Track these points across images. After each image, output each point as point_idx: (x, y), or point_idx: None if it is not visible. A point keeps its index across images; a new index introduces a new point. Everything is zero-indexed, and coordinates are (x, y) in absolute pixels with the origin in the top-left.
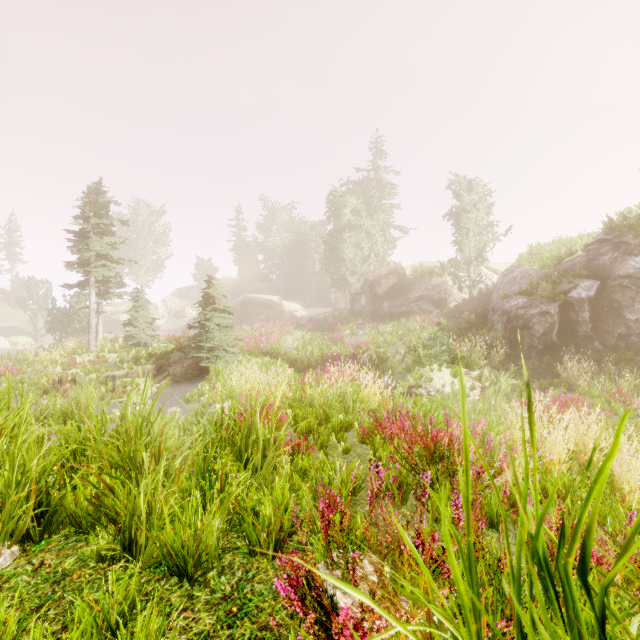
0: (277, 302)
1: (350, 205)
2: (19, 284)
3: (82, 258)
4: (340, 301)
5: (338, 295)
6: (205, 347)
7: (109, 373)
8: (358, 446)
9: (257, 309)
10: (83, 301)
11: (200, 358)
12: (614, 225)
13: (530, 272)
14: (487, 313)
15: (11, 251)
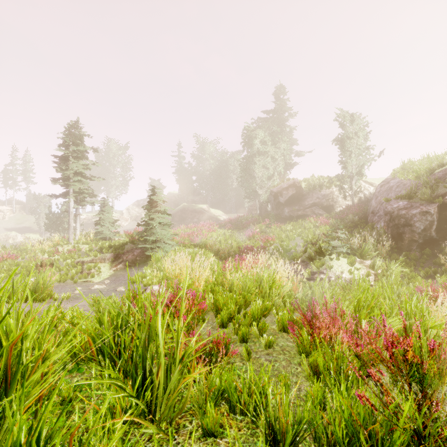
0: (206, 209)
1: (259, 137)
2: (31, 198)
3: (64, 175)
4: (251, 208)
5: (250, 204)
6: (150, 240)
7: (80, 259)
8: (279, 335)
9: (192, 214)
10: None
11: (146, 248)
12: None
13: (404, 182)
14: (367, 215)
15: (26, 175)
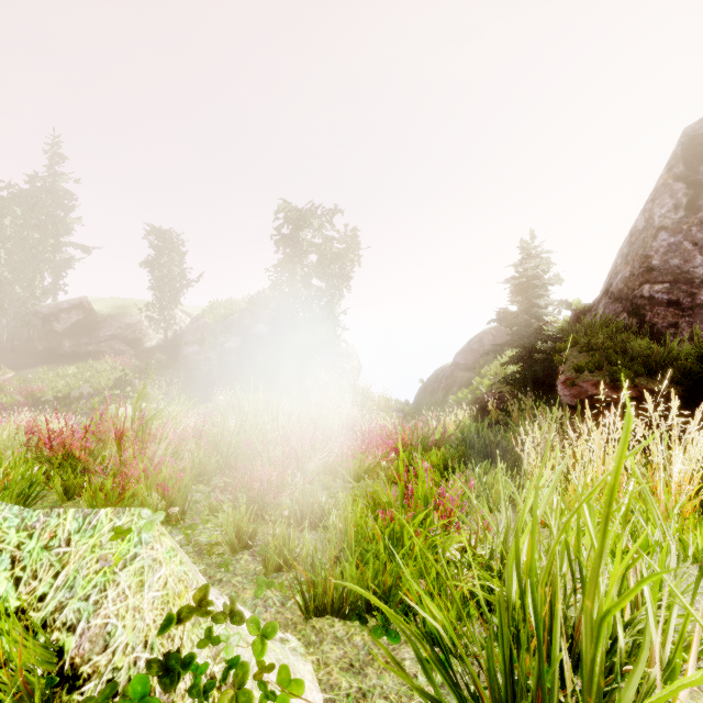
0: None
1: (10, 213)
2: None
3: None
4: None
5: None
6: None
7: None
8: None
9: None
10: None
11: None
12: (253, 301)
13: (209, 323)
14: (179, 354)
15: None
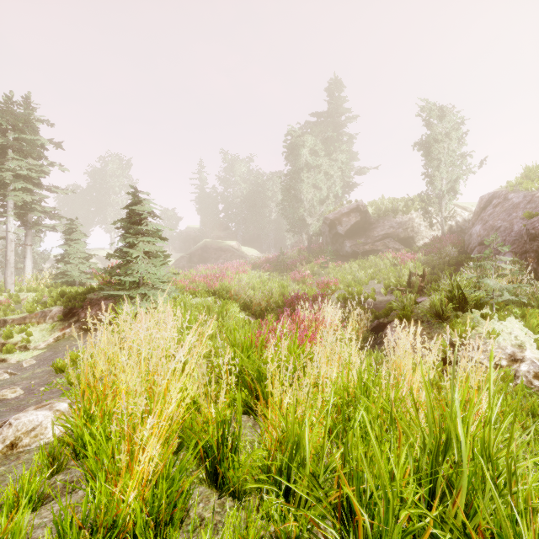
0: (235, 247)
1: (308, 145)
2: None
3: None
4: (296, 245)
5: (293, 241)
6: (126, 282)
7: (4, 317)
8: None
9: (216, 253)
10: (37, 242)
11: (121, 297)
12: None
13: (538, 194)
14: (468, 249)
15: None
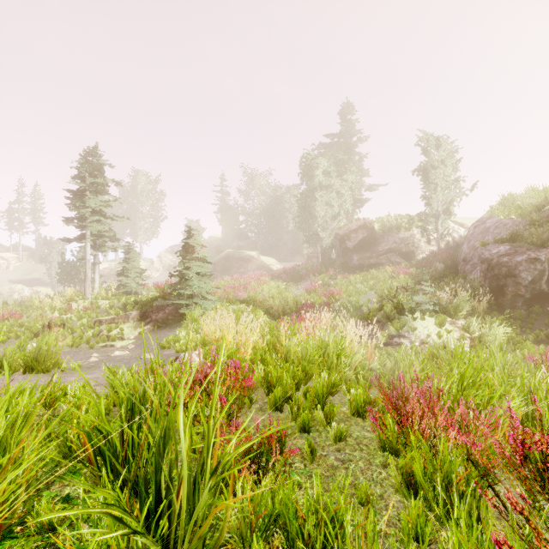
0: (255, 257)
1: (321, 167)
2: (42, 243)
3: (79, 214)
4: (312, 255)
5: (310, 251)
6: (185, 294)
7: (98, 318)
8: (352, 422)
9: (238, 263)
10: None
11: (180, 305)
12: None
13: (505, 222)
14: (456, 264)
15: (35, 216)
